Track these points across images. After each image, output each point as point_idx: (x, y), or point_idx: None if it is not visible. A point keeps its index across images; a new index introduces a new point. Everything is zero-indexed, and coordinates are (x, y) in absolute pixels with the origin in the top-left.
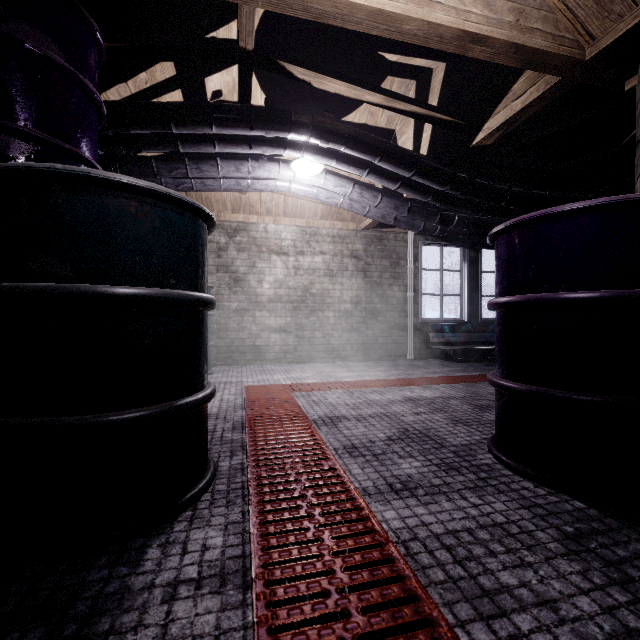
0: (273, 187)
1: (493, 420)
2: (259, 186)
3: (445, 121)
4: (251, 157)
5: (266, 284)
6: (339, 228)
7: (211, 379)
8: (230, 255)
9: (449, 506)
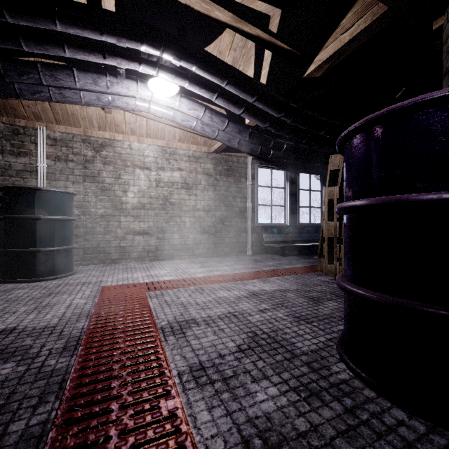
0: (133, 106)
1: (328, 314)
2: (120, 103)
3: (284, 50)
4: (109, 72)
5: (130, 193)
6: (194, 150)
7: (70, 280)
8: (96, 167)
9: None
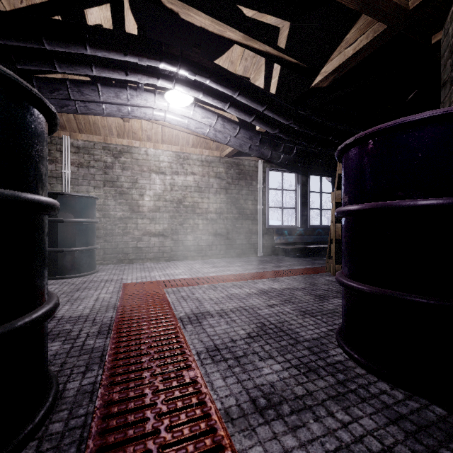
0: (151, 115)
1: (332, 309)
2: (138, 114)
3: (292, 63)
4: (129, 86)
5: (147, 197)
6: (206, 155)
7: (94, 278)
8: (115, 172)
9: (318, 430)
